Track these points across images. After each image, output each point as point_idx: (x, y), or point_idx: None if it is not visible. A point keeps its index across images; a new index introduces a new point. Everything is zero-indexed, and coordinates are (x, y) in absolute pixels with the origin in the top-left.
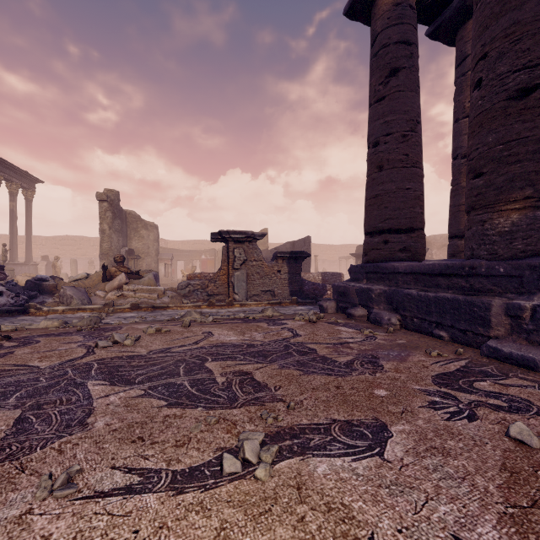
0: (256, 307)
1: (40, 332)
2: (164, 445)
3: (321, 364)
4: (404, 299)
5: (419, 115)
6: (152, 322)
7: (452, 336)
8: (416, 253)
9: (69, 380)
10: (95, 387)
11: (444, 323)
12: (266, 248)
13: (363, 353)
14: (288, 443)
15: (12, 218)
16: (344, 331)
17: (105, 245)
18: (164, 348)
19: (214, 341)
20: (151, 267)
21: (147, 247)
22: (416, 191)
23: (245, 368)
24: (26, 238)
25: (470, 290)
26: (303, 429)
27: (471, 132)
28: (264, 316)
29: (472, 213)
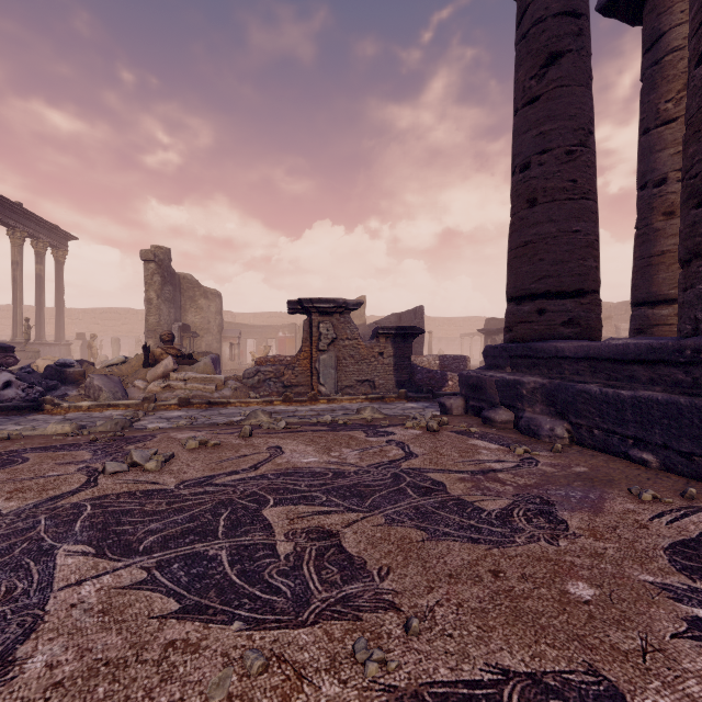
0: (350, 404)
1: (37, 443)
2: None
3: (457, 515)
4: (577, 398)
5: (592, 121)
6: (200, 428)
7: (665, 461)
8: (588, 328)
9: (33, 541)
10: (68, 560)
11: (649, 440)
12: (363, 322)
13: (523, 492)
14: None
15: (38, 286)
16: (484, 447)
17: (152, 318)
18: (203, 477)
19: (283, 464)
20: (212, 348)
21: (207, 322)
22: (588, 235)
23: (327, 521)
24: (57, 311)
25: (693, 387)
26: (442, 699)
27: (692, 133)
28: (360, 420)
29: (696, 262)
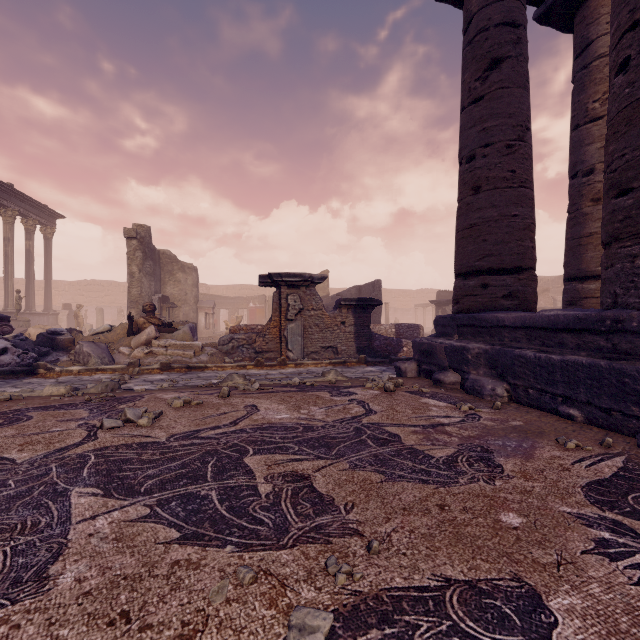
0: (315, 368)
1: (37, 403)
2: (161, 635)
3: (411, 461)
4: (514, 362)
5: (529, 119)
6: (182, 389)
7: (588, 416)
8: (525, 300)
9: (48, 485)
10: (81, 500)
11: (575, 398)
12: (326, 294)
13: (467, 442)
14: (376, 636)
15: (28, 260)
16: (434, 405)
17: (135, 291)
18: (190, 431)
19: (259, 420)
20: (189, 318)
21: (184, 293)
22: (525, 219)
23: (300, 467)
24: (45, 283)
25: (612, 352)
26: (397, 599)
27: (612, 134)
28: (325, 382)
29: (615, 244)
